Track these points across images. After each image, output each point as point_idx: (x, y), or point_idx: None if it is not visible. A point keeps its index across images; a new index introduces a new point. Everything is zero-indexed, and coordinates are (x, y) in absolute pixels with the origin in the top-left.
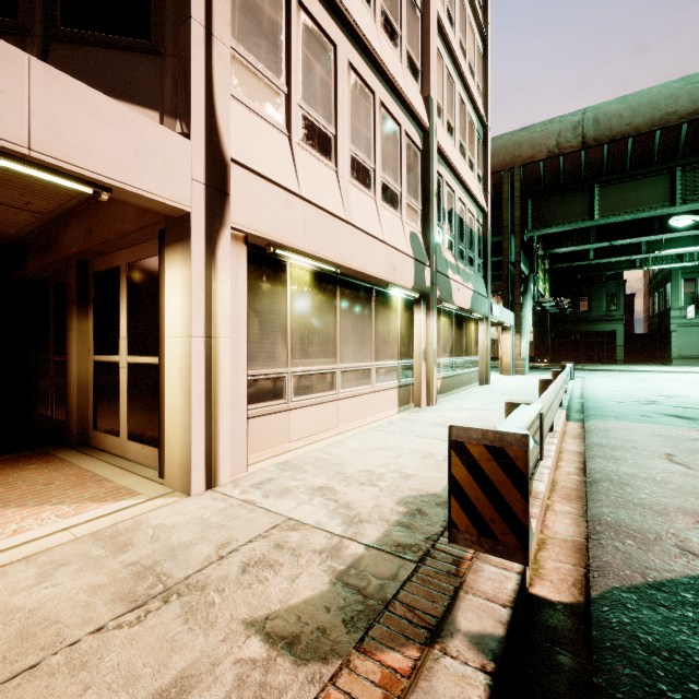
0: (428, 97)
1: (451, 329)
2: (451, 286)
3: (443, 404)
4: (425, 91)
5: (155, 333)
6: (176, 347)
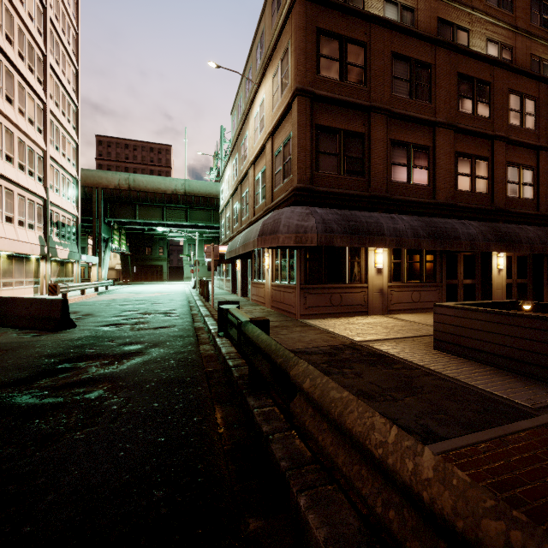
0: (46, 188)
1: (58, 267)
2: (57, 251)
3: None
4: (45, 185)
5: None
6: None
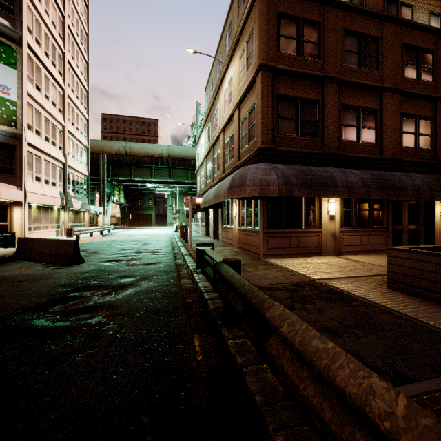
0: (65, 154)
1: (73, 215)
2: (73, 203)
3: None
4: (64, 152)
5: (5, 218)
6: (18, 221)
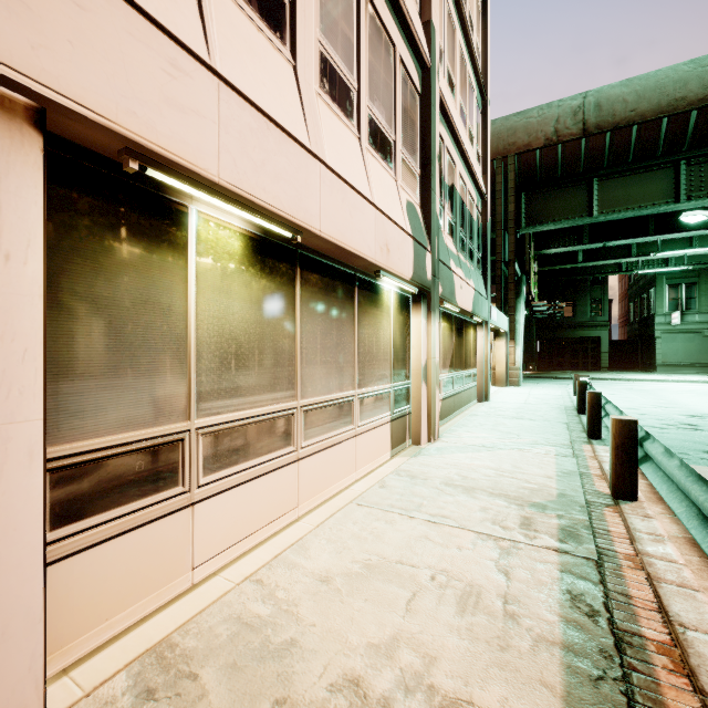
0: (429, 22)
1: (451, 336)
2: (454, 282)
3: (448, 438)
4: (425, 14)
5: None
6: None
